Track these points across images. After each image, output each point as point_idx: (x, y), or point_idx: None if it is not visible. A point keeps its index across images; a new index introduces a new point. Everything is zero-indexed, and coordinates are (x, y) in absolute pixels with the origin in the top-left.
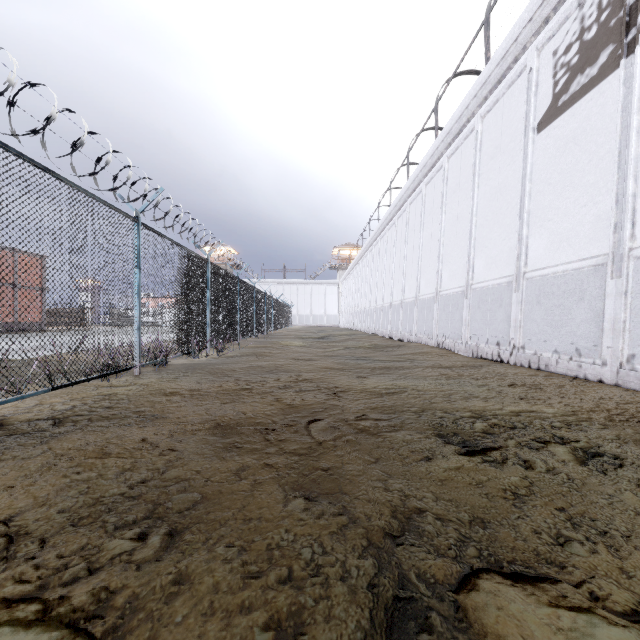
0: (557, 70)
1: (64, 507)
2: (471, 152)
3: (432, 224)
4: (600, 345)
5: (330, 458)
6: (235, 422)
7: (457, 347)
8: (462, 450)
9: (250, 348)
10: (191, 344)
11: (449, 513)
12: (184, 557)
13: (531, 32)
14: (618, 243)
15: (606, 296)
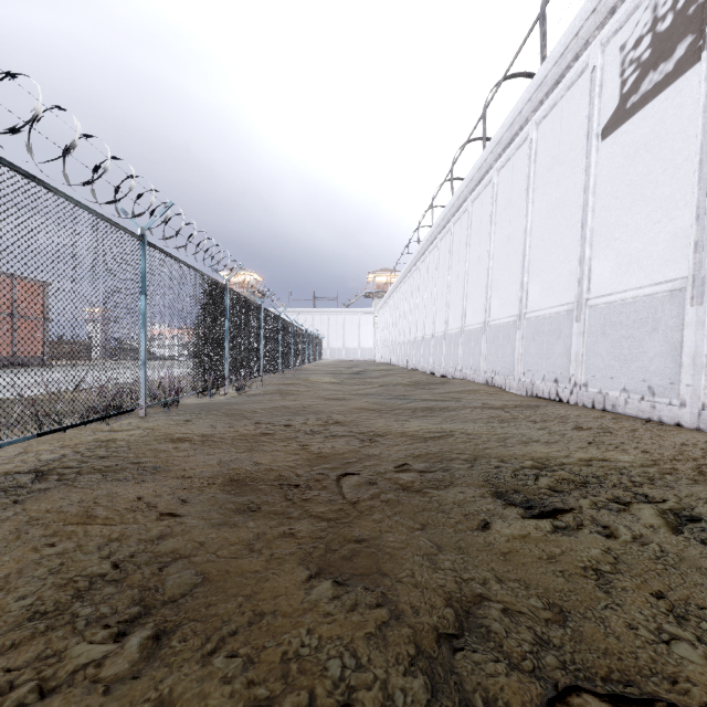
0: (625, 67)
1: (26, 593)
2: (524, 164)
3: (479, 246)
4: (678, 383)
5: (365, 524)
6: (252, 476)
7: (508, 384)
8: (526, 512)
9: (275, 385)
10: (207, 381)
11: (518, 601)
12: (170, 673)
13: (594, 25)
14: (699, 264)
15: (685, 326)
